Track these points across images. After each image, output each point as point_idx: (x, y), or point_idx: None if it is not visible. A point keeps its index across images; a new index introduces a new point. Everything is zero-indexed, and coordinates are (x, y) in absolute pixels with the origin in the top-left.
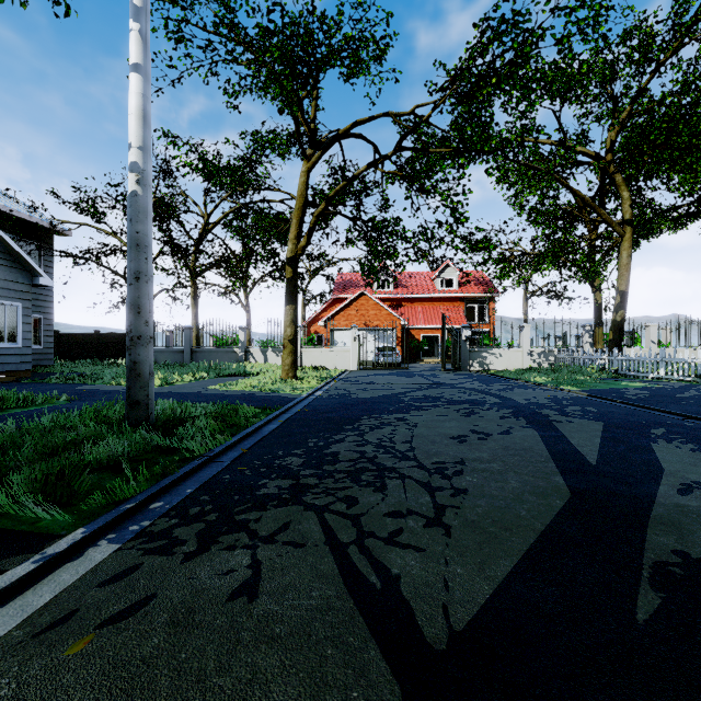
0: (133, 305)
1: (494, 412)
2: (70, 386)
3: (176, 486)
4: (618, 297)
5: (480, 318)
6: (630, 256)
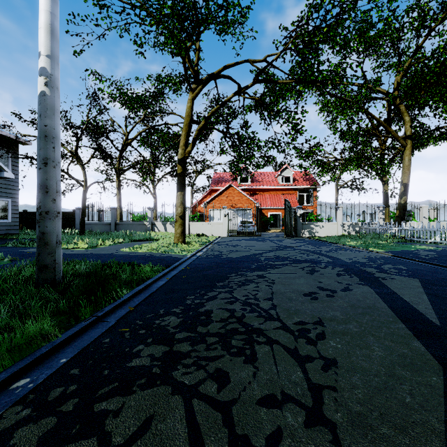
0: (41, 185)
1: (330, 270)
2: (20, 249)
3: (54, 354)
4: (402, 187)
5: (307, 202)
6: (410, 160)
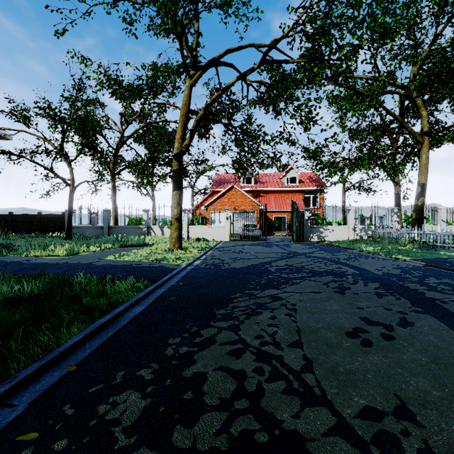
0: None
1: (364, 286)
2: None
3: None
4: (419, 188)
5: (313, 204)
6: (428, 158)
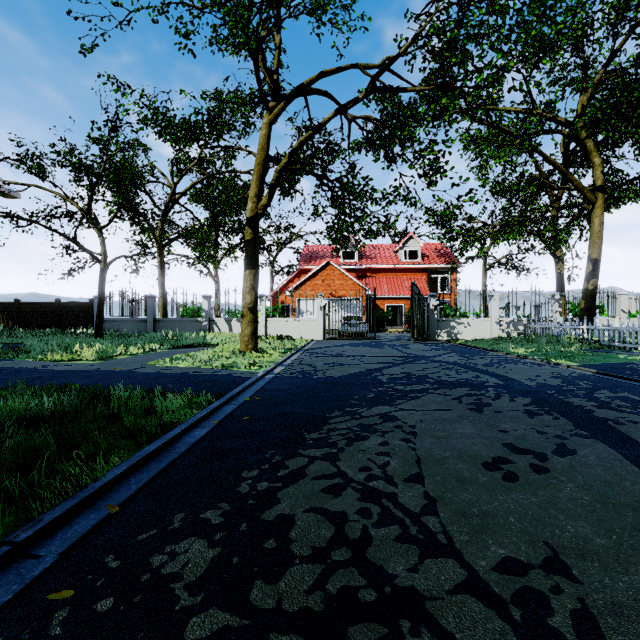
0: None
1: (509, 402)
2: None
3: None
4: (590, 265)
5: (441, 288)
6: (602, 223)
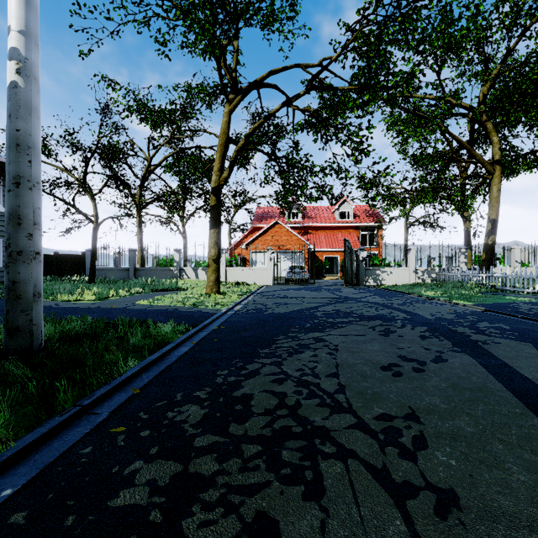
0: (11, 214)
1: (410, 330)
2: None
3: None
4: (489, 224)
5: (370, 243)
6: (499, 190)
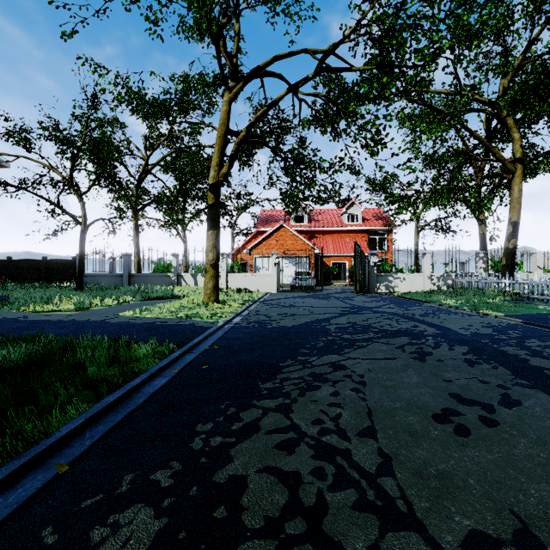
0: None
1: (449, 351)
2: None
3: None
4: (510, 227)
5: (379, 247)
6: (521, 191)
